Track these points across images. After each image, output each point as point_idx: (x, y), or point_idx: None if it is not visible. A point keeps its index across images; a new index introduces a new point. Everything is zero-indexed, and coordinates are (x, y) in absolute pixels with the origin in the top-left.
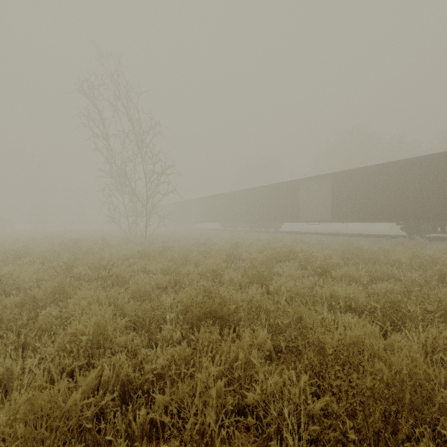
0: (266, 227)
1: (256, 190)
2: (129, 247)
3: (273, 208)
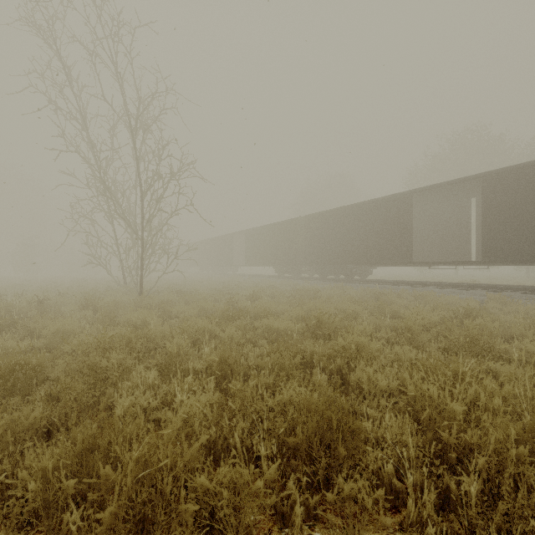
0: (348, 273)
1: (332, 214)
2: (49, 326)
3: (362, 242)
